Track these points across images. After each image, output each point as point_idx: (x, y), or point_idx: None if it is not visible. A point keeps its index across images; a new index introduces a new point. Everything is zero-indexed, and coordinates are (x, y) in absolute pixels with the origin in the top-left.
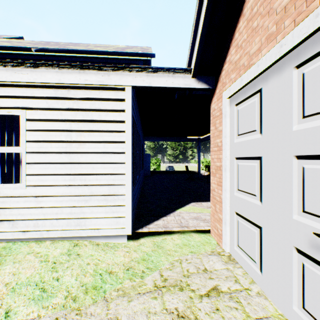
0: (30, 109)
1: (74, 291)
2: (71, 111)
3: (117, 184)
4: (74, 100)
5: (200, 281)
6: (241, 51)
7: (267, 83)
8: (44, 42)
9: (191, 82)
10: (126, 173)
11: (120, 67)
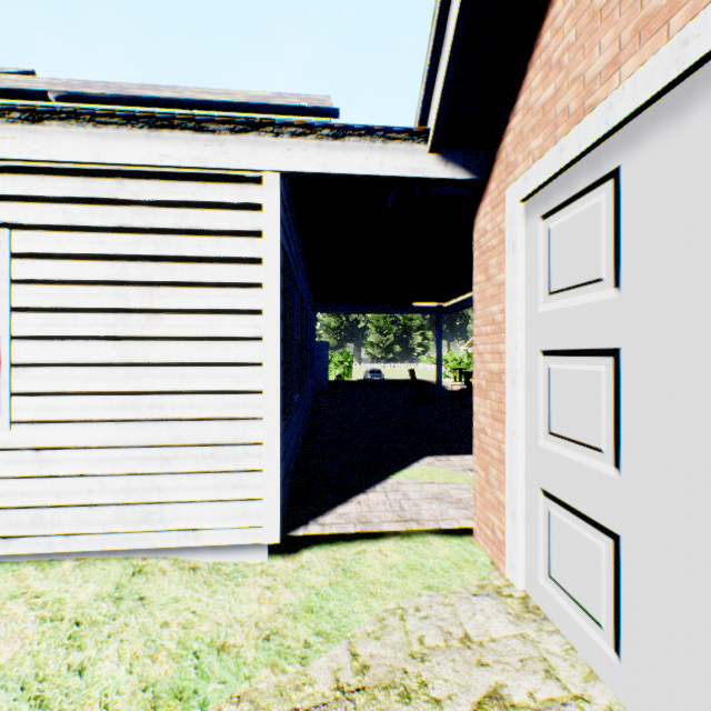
0: (22, 229)
1: (121, 706)
2: (126, 233)
3: (243, 418)
4: (135, 206)
5: (454, 672)
6: (559, 76)
7: (636, 152)
8: (82, 82)
9: (427, 163)
10: (265, 390)
11: (250, 124)
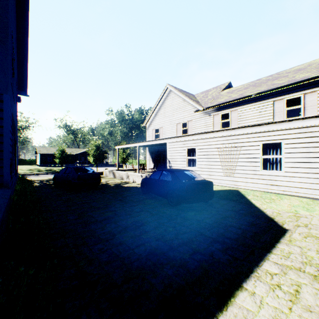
0: (286, 139)
1: None
2: (308, 138)
3: None
4: (310, 132)
5: None
6: None
7: None
8: (250, 82)
9: None
10: None
11: None
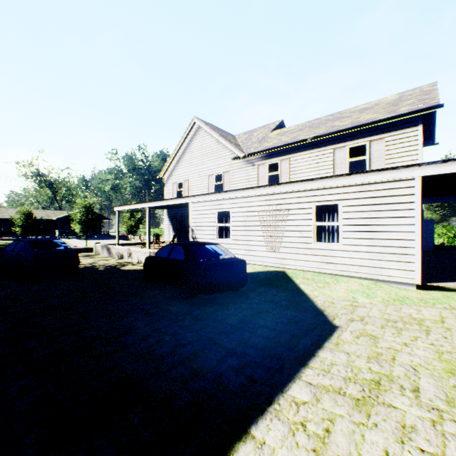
0: (344, 200)
1: (385, 299)
2: (370, 198)
3: (407, 247)
4: (373, 191)
5: None
6: None
7: None
8: (306, 122)
9: None
10: (415, 239)
11: (410, 165)
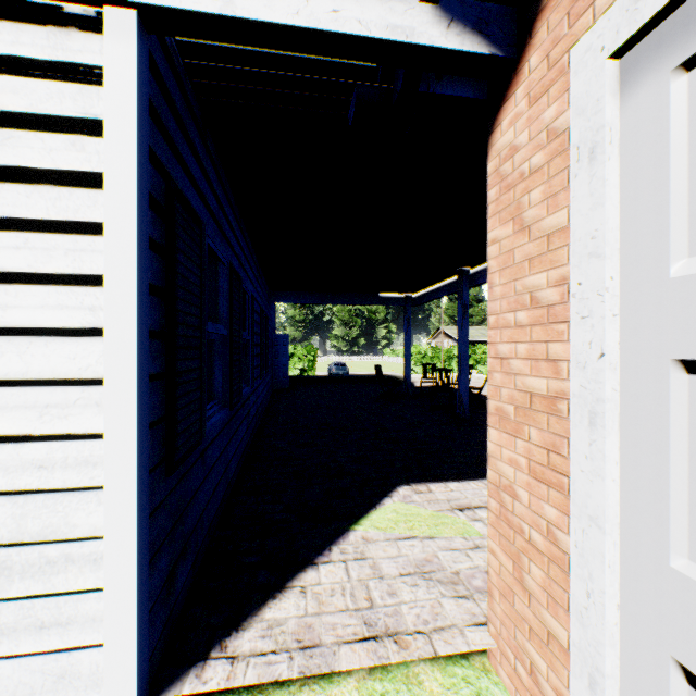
0: None
1: None
2: None
3: (60, 488)
4: None
5: None
6: None
7: None
8: None
9: (417, 19)
10: (107, 433)
11: None
